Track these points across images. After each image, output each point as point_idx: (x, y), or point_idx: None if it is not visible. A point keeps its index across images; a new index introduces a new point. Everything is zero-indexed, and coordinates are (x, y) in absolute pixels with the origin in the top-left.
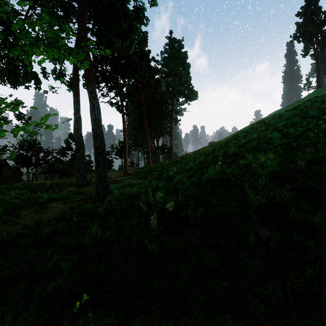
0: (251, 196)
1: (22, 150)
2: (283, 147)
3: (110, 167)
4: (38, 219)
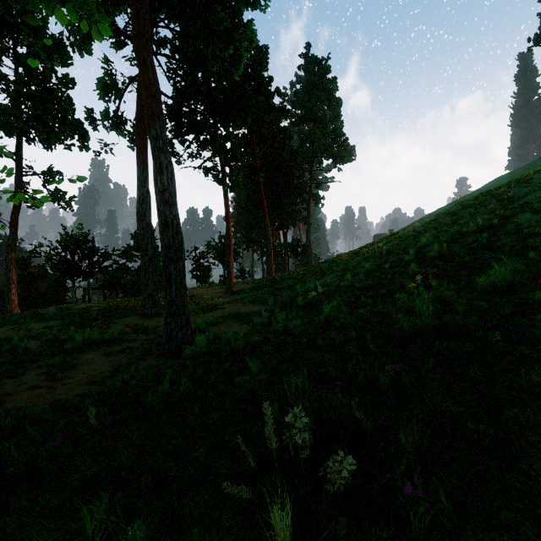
0: None
1: (65, 251)
2: None
3: (205, 279)
4: (25, 407)
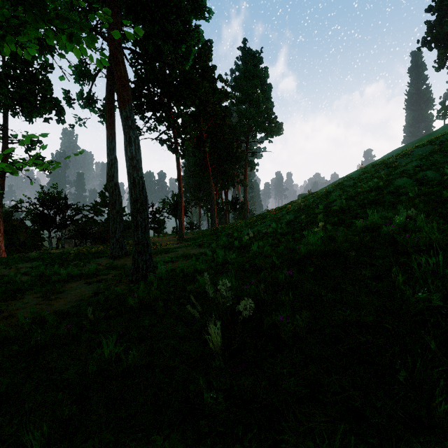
0: (407, 290)
1: (42, 207)
2: (423, 200)
3: (161, 230)
4: (37, 313)
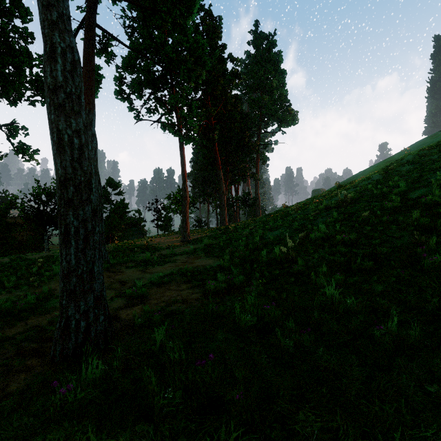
0: None
1: (37, 203)
2: None
3: (167, 228)
4: None
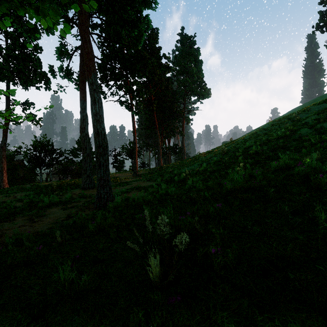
0: None
1: (35, 151)
2: (323, 145)
3: (121, 168)
4: (19, 234)
